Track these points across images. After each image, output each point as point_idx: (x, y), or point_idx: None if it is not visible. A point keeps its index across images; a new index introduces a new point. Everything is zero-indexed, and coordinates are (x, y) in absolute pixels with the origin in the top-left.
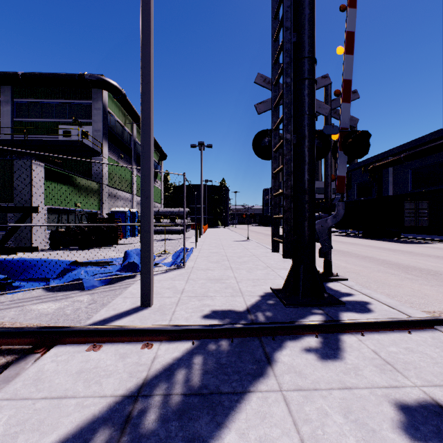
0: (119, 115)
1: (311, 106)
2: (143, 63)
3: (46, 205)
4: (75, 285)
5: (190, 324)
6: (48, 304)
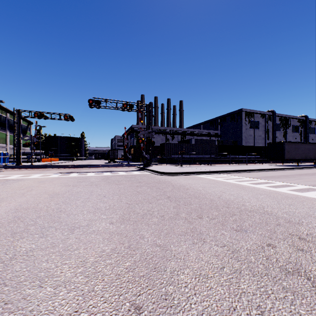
0: None
1: (19, 142)
2: None
3: None
4: None
5: None
6: None
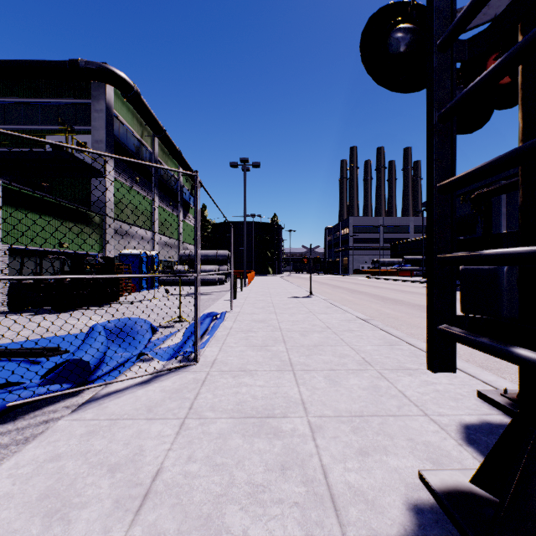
0: (133, 123)
1: None
2: None
3: (7, 245)
4: None
5: None
6: None
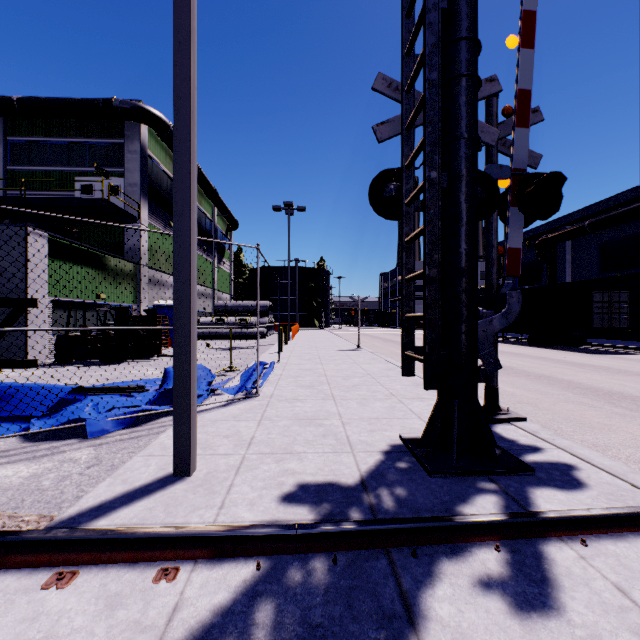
0: (166, 162)
1: (471, 123)
2: (177, 43)
3: (51, 297)
4: (75, 428)
5: (257, 516)
6: (15, 468)
